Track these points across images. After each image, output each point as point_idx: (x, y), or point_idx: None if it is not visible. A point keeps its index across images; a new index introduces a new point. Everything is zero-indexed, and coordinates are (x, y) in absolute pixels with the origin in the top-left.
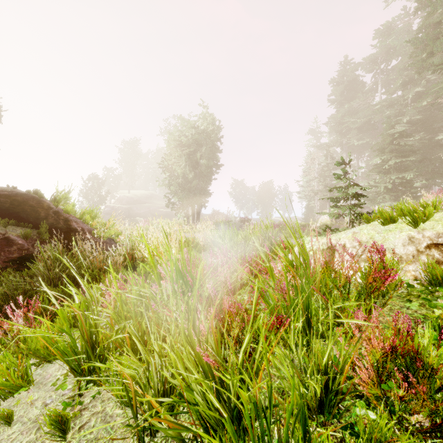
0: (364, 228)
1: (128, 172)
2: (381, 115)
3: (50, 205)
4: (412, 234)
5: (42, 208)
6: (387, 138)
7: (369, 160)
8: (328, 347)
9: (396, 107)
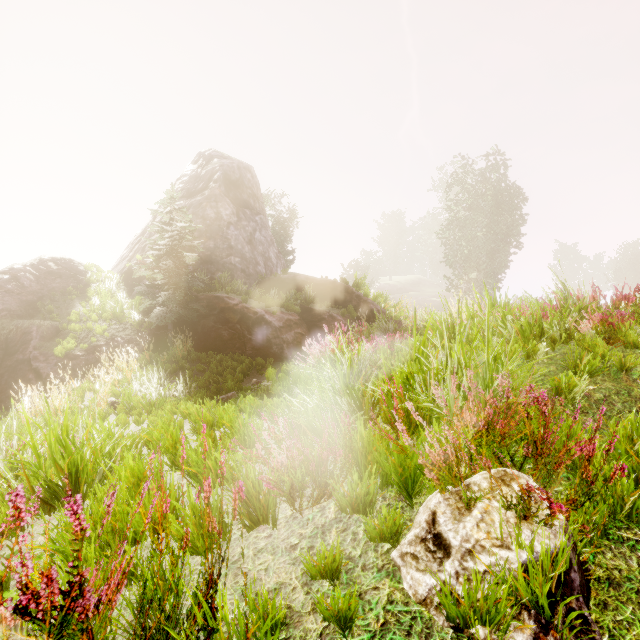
0: None
1: (389, 254)
2: None
3: (353, 290)
4: None
5: (347, 292)
6: None
7: None
8: (567, 319)
9: None
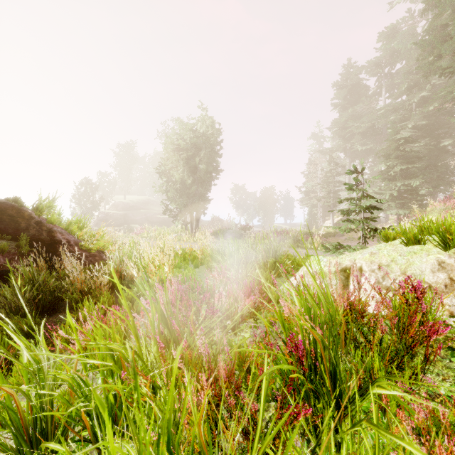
0: (383, 248)
1: (124, 177)
2: (385, 120)
3: (32, 215)
4: (442, 258)
5: (22, 217)
6: (393, 144)
7: (372, 166)
8: None
9: (401, 112)
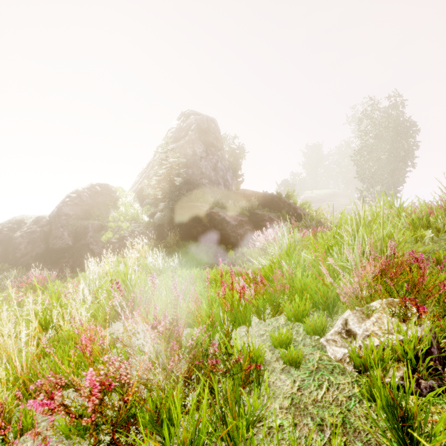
0: None
1: (311, 174)
2: None
3: (285, 200)
4: None
5: (281, 202)
6: None
7: None
8: None
9: None
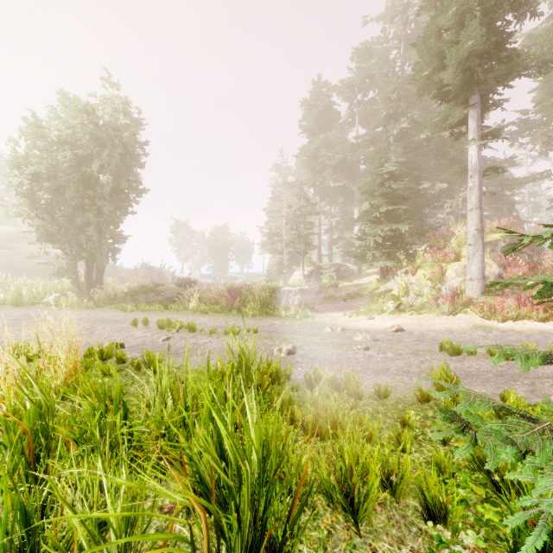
0: None
1: None
2: (364, 151)
3: None
4: None
5: None
6: (378, 178)
7: (344, 207)
8: None
9: (381, 144)
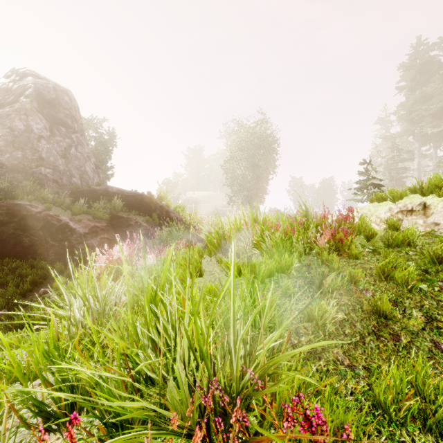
0: (367, 206)
1: (193, 176)
2: None
3: (157, 202)
4: (392, 206)
5: (153, 203)
6: None
7: None
8: (309, 234)
9: None
